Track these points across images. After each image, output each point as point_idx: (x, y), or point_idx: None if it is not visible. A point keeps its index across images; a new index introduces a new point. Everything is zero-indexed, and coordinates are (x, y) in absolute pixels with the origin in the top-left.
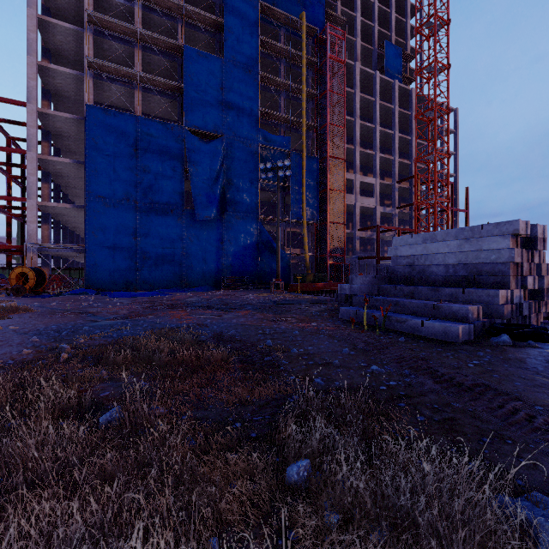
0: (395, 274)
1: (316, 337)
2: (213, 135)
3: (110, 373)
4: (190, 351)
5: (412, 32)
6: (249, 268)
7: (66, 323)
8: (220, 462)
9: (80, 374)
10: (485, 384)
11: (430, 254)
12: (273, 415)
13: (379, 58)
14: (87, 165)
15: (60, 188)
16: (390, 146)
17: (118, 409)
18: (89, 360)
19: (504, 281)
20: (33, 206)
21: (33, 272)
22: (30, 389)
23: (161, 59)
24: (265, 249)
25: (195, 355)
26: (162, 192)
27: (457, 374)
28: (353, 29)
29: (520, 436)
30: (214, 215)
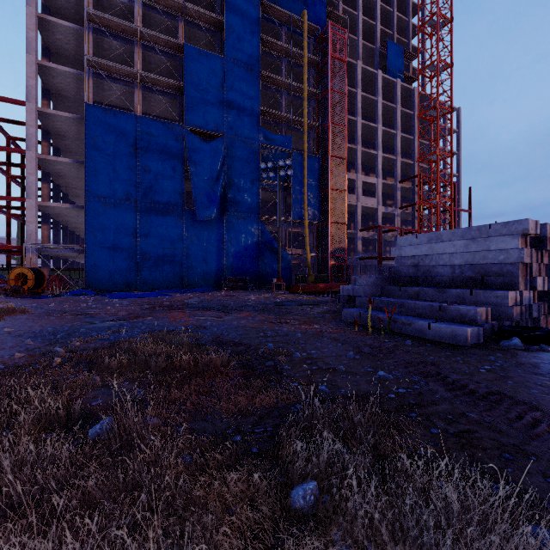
0: (399, 275)
1: (319, 340)
2: (213, 134)
3: (103, 379)
4: (189, 355)
5: (414, 31)
6: (250, 268)
7: (63, 325)
8: (217, 484)
9: (72, 380)
10: (499, 392)
11: (435, 254)
12: (275, 427)
13: (381, 57)
14: (86, 164)
15: (60, 188)
16: (392, 145)
17: (109, 421)
18: (83, 365)
19: (513, 282)
20: (33, 206)
21: (32, 272)
22: (16, 398)
23: (162, 58)
24: (266, 249)
25: (193, 360)
26: (162, 192)
27: (469, 380)
28: (355, 28)
29: (544, 451)
30: (214, 215)
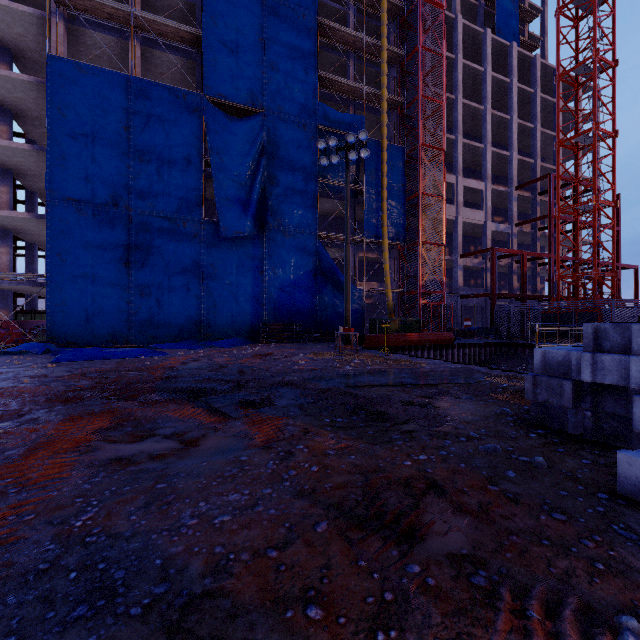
0: None
1: None
2: (248, 109)
3: None
4: None
5: None
6: (302, 310)
7: None
8: None
9: None
10: None
11: None
12: None
13: (485, 19)
14: (48, 149)
15: (36, 197)
16: (502, 140)
17: None
18: None
19: None
20: None
21: None
22: None
23: None
24: (327, 282)
25: None
26: (169, 194)
27: None
28: None
29: None
30: (248, 230)
